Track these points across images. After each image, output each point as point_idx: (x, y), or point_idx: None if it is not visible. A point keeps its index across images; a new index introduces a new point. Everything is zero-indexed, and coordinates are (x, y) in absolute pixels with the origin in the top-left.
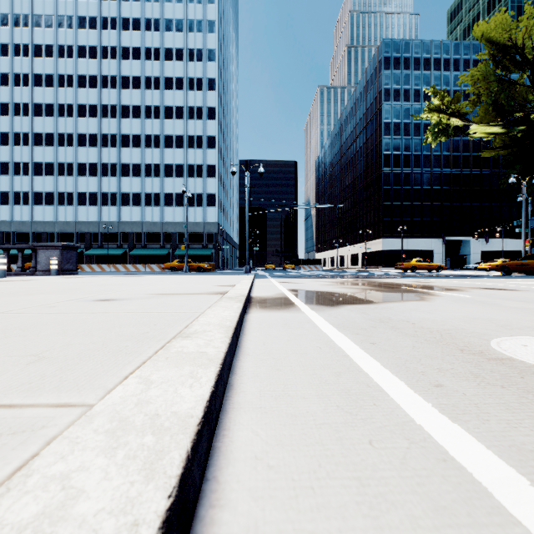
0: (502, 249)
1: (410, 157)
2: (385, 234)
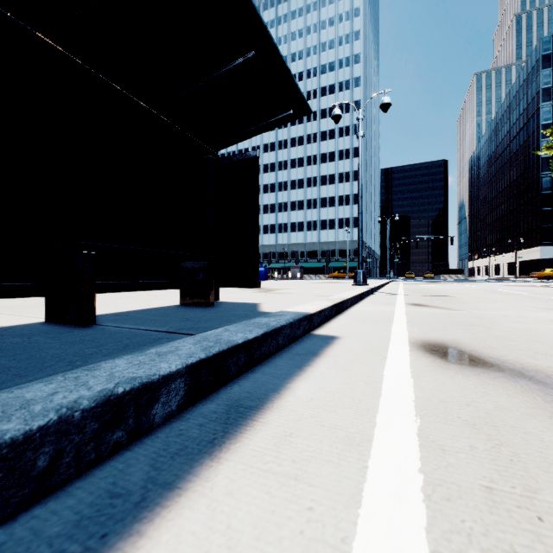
0: None
1: None
2: (543, 242)
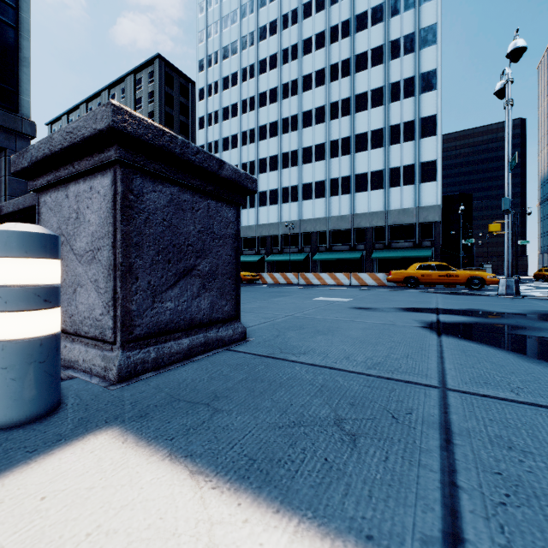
0: None
1: None
2: None
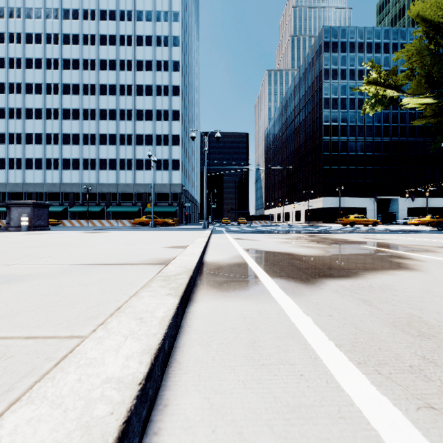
0: (427, 206)
1: (347, 127)
2: (324, 194)
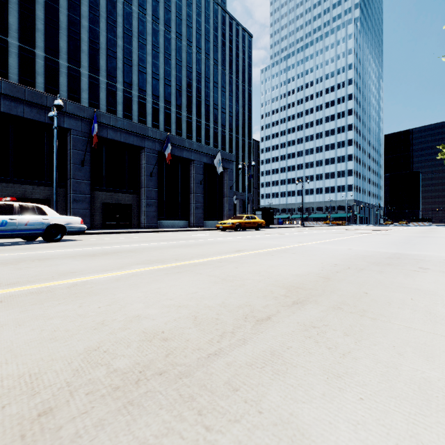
0: None
1: None
2: None
